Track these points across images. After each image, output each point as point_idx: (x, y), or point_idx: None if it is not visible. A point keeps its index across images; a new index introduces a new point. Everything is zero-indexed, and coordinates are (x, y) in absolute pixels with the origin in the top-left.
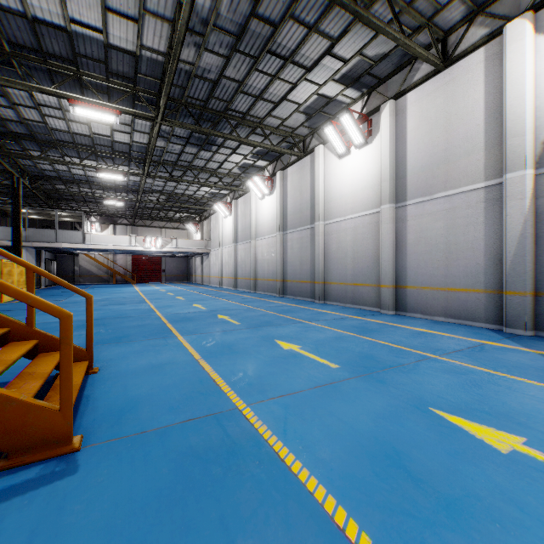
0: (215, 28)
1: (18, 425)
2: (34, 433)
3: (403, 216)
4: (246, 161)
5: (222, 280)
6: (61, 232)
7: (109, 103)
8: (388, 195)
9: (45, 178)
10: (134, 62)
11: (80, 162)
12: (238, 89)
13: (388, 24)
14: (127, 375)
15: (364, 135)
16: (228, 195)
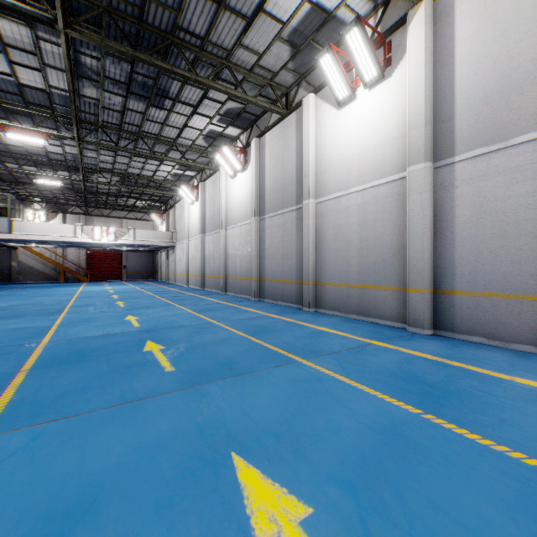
0: None
1: None
2: None
3: (447, 180)
4: (212, 128)
5: (188, 277)
6: None
7: None
8: (421, 149)
9: None
10: None
11: None
12: None
13: None
14: None
15: (379, 64)
16: (194, 177)
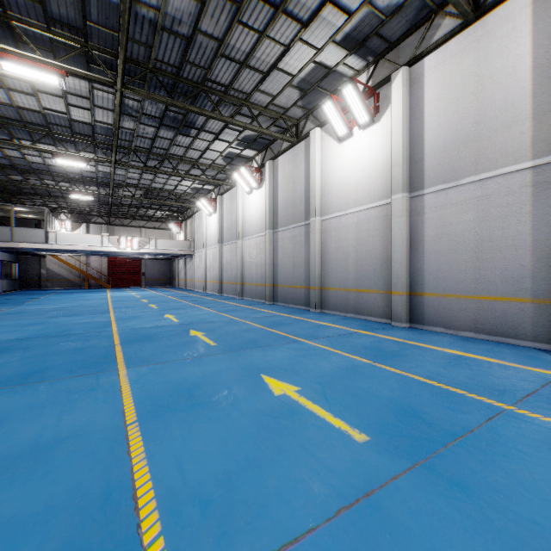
0: None
1: None
2: None
3: (419, 207)
4: (231, 150)
5: (206, 284)
6: (19, 230)
7: (50, 59)
8: (400, 183)
9: None
10: (80, 4)
11: (31, 145)
12: (218, 51)
13: None
14: None
15: (370, 112)
16: (212, 190)
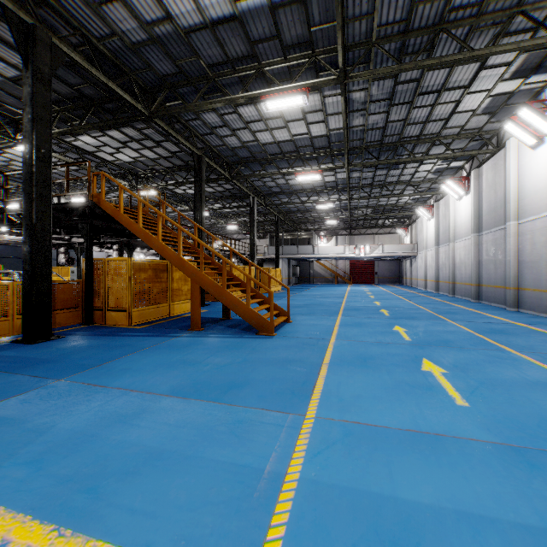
0: (371, 102)
1: (261, 323)
2: (264, 327)
3: None
4: (438, 167)
5: (426, 282)
6: (300, 247)
7: (315, 167)
8: None
9: (291, 212)
10: (327, 139)
11: (306, 201)
12: (404, 124)
13: (543, 20)
14: (300, 325)
15: None
16: (431, 197)
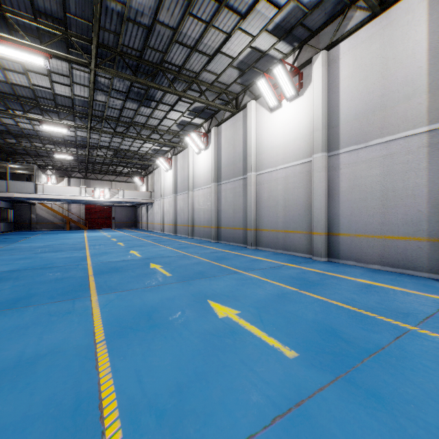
0: None
1: None
2: None
3: (335, 164)
4: (183, 119)
5: (163, 226)
6: (14, 183)
7: (37, 44)
8: (320, 144)
9: None
10: None
11: (22, 114)
12: (173, 38)
13: None
14: None
15: (295, 87)
16: (169, 151)
